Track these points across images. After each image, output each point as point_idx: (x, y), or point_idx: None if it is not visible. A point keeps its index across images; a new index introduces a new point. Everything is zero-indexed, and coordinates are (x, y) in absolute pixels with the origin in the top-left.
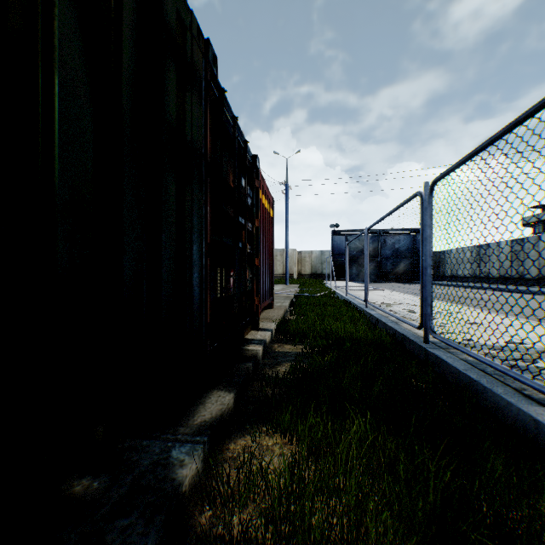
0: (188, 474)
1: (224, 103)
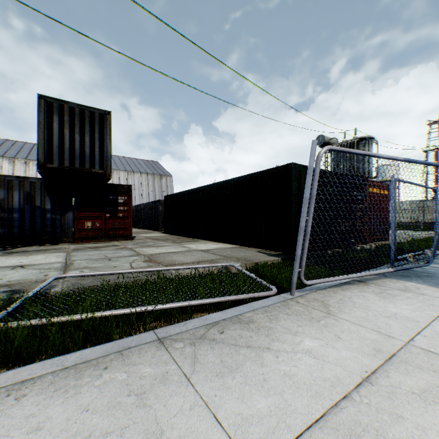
0: (329, 252)
1: (343, 177)
